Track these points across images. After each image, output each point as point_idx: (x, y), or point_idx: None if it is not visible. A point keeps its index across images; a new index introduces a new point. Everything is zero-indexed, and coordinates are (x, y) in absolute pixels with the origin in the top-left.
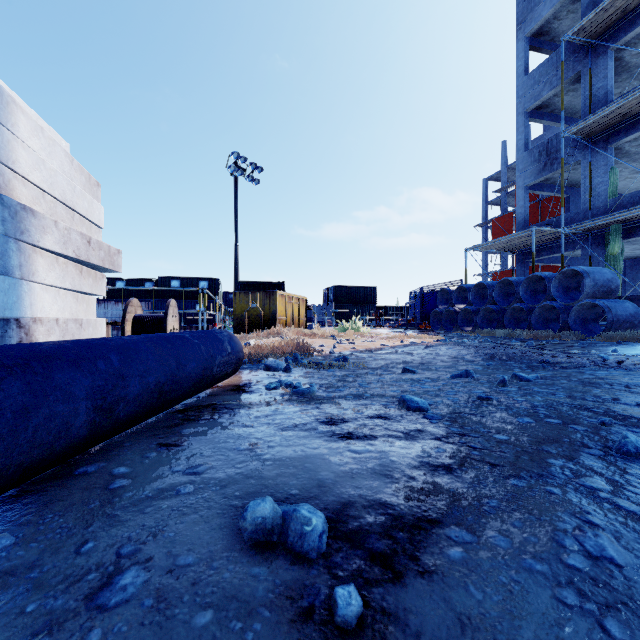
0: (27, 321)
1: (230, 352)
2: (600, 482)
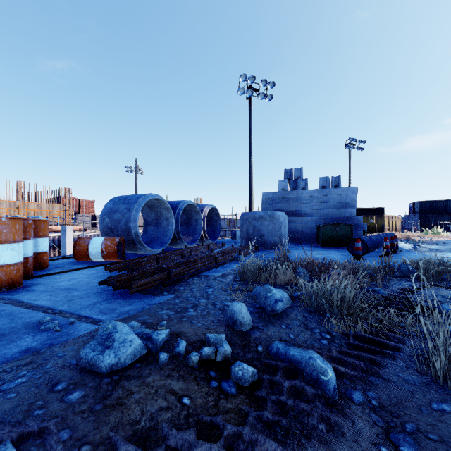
0: None
1: None
2: None
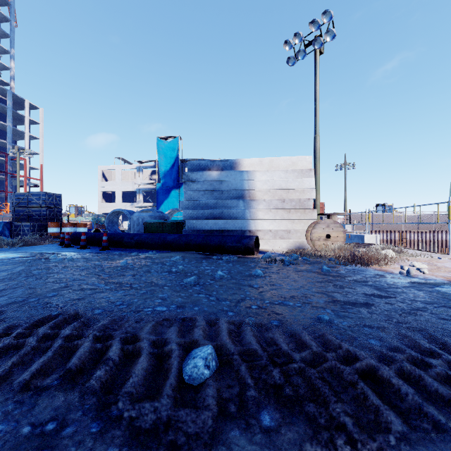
0: (253, 230)
1: (239, 243)
2: (128, 260)
